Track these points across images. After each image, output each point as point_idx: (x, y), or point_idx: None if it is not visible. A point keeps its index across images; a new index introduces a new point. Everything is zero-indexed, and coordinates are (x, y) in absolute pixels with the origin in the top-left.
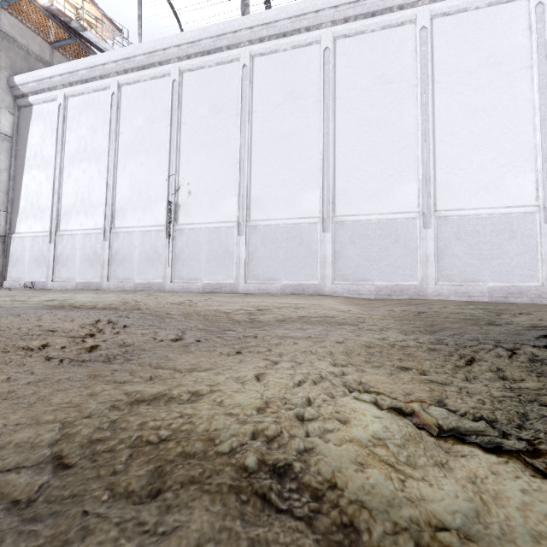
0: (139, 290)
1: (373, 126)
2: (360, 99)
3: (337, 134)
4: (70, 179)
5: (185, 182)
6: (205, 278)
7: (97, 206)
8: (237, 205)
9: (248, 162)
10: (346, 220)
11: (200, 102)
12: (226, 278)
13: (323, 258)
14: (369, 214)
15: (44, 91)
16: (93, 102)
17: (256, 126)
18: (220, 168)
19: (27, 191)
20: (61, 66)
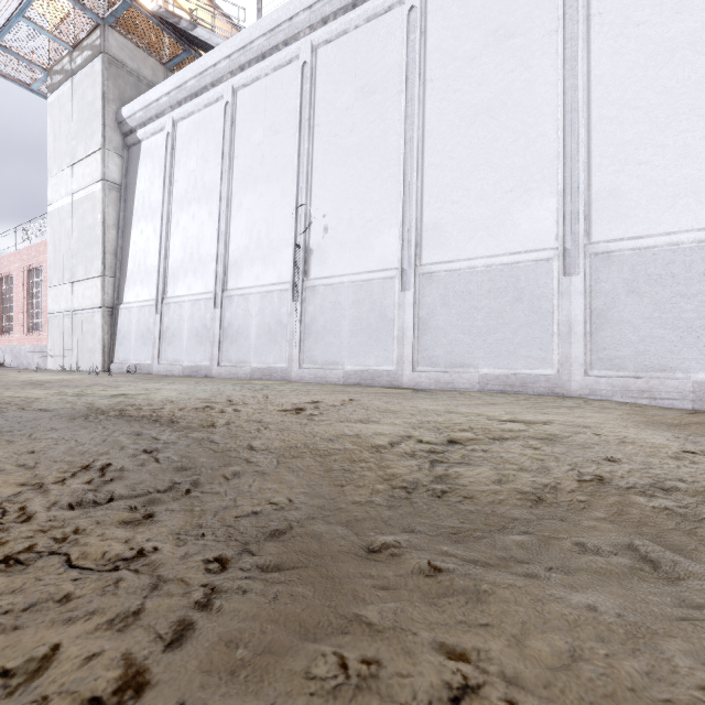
0: (257, 378)
1: (681, 50)
2: (648, 3)
3: (593, 84)
4: (178, 229)
5: (319, 214)
6: (348, 361)
7: (207, 261)
8: (399, 241)
9: (418, 168)
10: (618, 249)
11: (341, 86)
12: (381, 362)
13: (565, 325)
14: (675, 233)
15: (152, 119)
16: (204, 121)
17: (432, 103)
18: (371, 185)
19: (135, 250)
20: (167, 81)
